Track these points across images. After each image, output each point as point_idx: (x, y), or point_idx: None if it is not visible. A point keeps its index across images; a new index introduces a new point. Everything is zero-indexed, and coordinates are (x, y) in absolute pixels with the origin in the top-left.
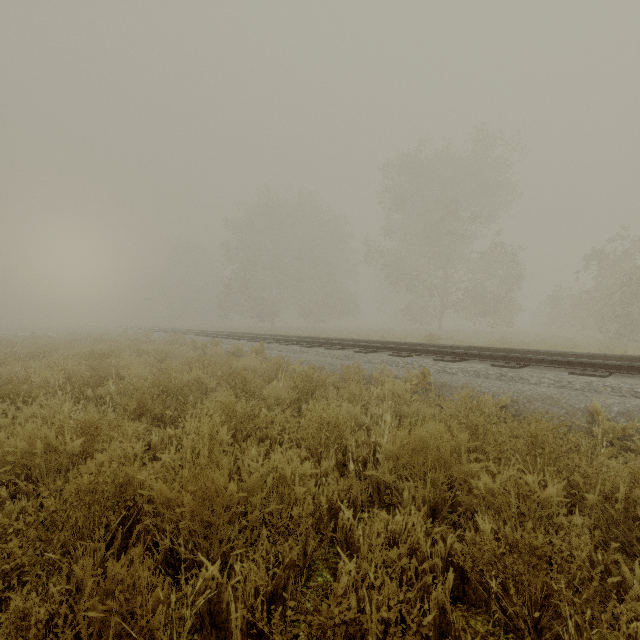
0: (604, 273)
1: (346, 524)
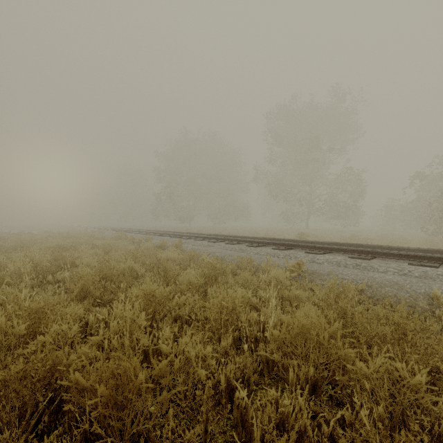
0: (424, 189)
1: (241, 403)
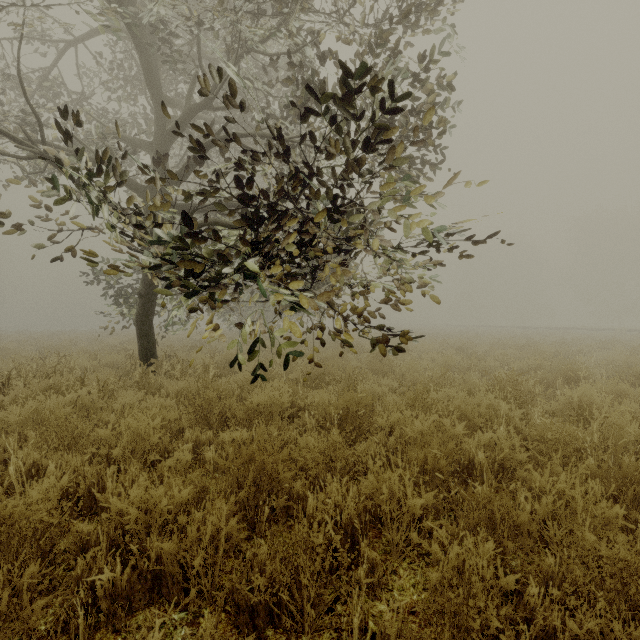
0: None
1: None
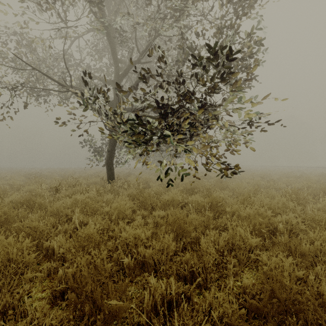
0: None
1: None
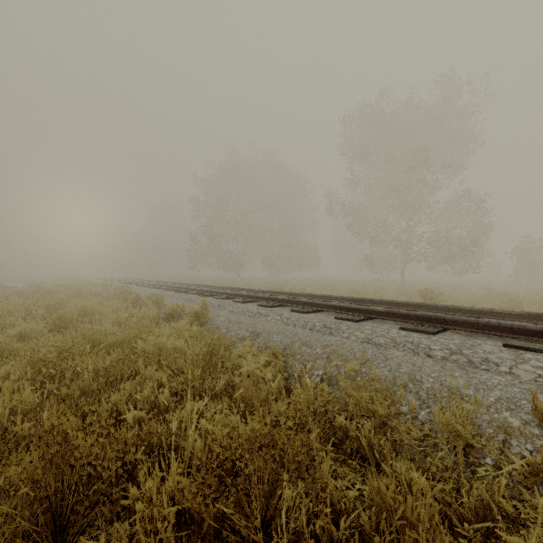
0: None
1: None
